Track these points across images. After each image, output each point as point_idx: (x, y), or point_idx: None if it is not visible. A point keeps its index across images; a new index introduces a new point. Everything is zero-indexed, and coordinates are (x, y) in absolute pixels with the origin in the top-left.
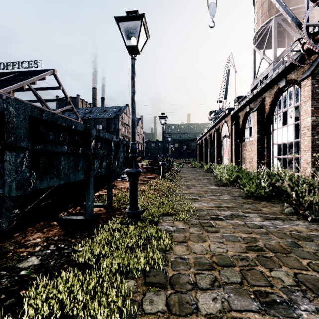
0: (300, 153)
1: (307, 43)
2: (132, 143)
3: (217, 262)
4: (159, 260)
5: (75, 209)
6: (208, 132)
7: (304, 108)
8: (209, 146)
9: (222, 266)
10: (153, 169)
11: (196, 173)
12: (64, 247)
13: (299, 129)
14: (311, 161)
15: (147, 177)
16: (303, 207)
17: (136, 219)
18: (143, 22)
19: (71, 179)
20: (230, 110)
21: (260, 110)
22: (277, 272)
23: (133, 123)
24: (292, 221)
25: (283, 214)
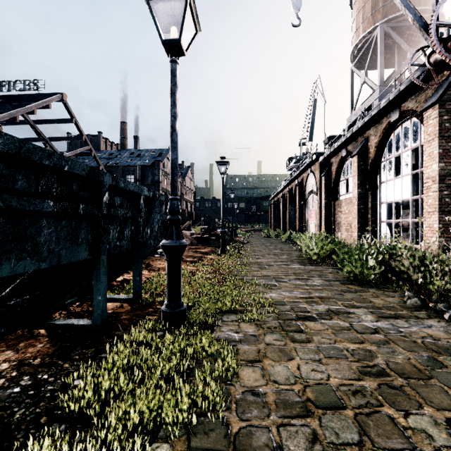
0: (421, 216)
1: (438, 52)
2: (172, 198)
3: (314, 400)
4: (215, 400)
5: (81, 304)
6: (287, 187)
7: (428, 151)
8: (288, 207)
9: (324, 408)
10: (209, 239)
11: (270, 245)
12: (46, 380)
13: (418, 182)
14: (438, 228)
15: (199, 251)
16: (434, 296)
17: (179, 322)
18: (189, 1)
19: (63, 259)
20: (319, 155)
21: (362, 155)
22: (418, 418)
23: (174, 167)
24: (422, 320)
25: (406, 309)
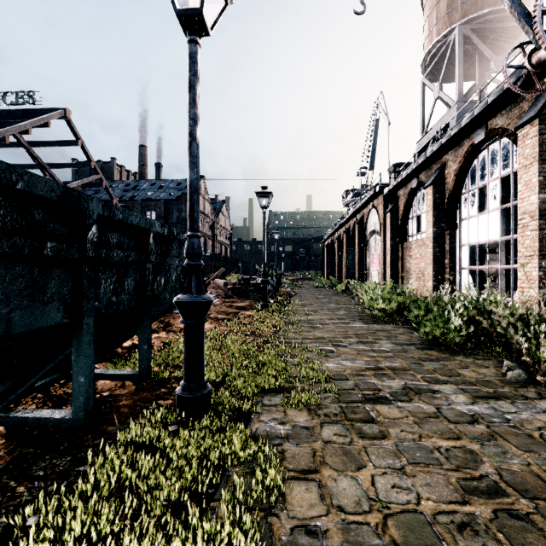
0: (513, 261)
1: (544, 47)
2: (190, 235)
3: (401, 543)
4: None
5: (67, 383)
6: (343, 226)
7: (525, 179)
8: (344, 250)
9: None
10: (247, 290)
11: (324, 297)
12: None
13: (509, 219)
14: (538, 277)
15: (234, 305)
16: (543, 367)
17: (200, 411)
18: None
19: (17, 326)
20: (383, 186)
21: (438, 186)
22: None
23: (194, 190)
24: (532, 402)
25: (507, 384)
